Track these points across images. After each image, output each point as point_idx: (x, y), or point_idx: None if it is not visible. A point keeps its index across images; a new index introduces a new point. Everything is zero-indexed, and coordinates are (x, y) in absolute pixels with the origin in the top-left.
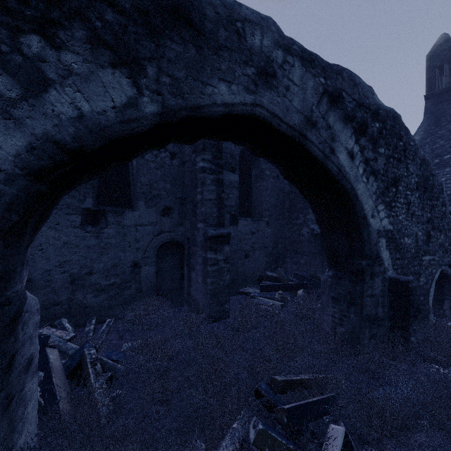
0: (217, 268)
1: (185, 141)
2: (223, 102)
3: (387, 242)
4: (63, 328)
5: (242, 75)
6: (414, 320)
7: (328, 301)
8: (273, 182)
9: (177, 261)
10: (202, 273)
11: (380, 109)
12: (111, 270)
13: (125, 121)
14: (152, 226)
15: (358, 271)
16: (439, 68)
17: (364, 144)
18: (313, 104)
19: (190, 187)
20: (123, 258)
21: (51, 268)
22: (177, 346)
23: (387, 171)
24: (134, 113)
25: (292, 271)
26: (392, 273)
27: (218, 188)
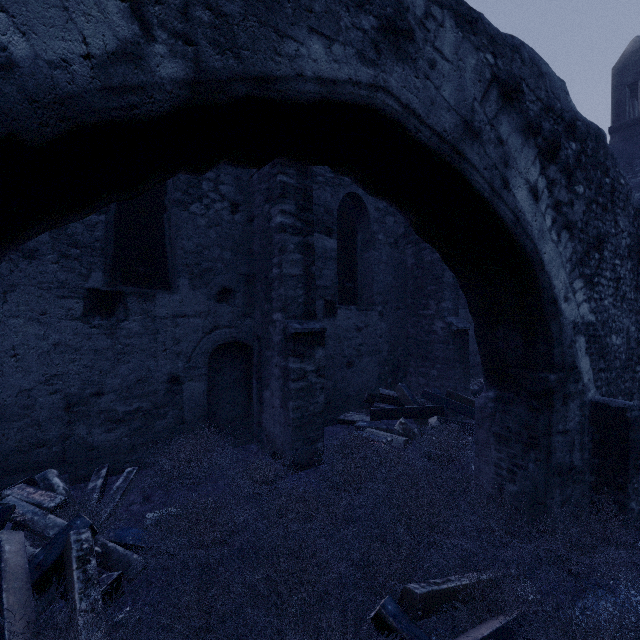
0: (304, 384)
1: (248, 161)
2: (316, 75)
3: (587, 342)
4: (48, 486)
5: (353, 27)
6: (634, 474)
7: (488, 441)
8: (389, 251)
9: (242, 373)
10: (281, 393)
11: (578, 120)
12: (134, 389)
13: (113, 88)
14: (201, 318)
15: (542, 391)
16: (631, 86)
17: (554, 177)
18: (476, 99)
19: (262, 257)
20: (154, 370)
21: (31, 386)
22: (238, 518)
23: (588, 225)
24: (135, 75)
25: (418, 387)
26: (594, 393)
27: (306, 257)
